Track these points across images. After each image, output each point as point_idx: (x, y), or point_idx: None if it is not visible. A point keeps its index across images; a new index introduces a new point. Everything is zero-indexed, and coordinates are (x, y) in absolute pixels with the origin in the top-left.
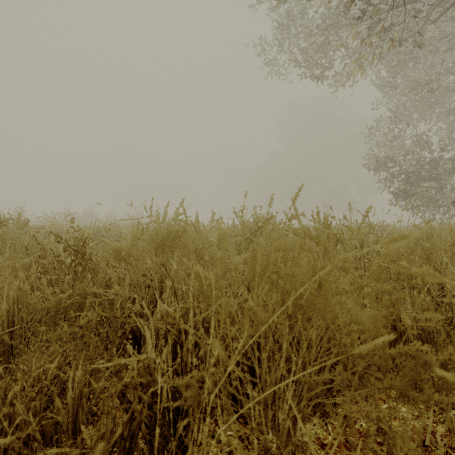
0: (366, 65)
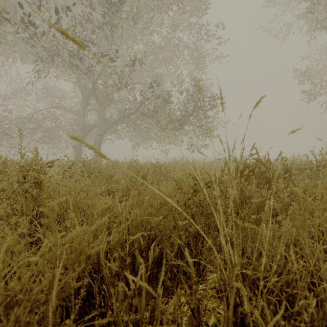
0: None
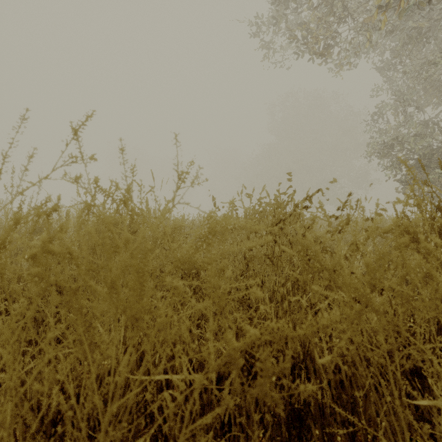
0: (375, 40)
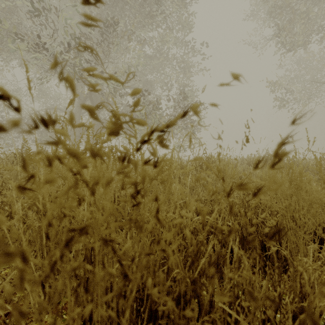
0: None
